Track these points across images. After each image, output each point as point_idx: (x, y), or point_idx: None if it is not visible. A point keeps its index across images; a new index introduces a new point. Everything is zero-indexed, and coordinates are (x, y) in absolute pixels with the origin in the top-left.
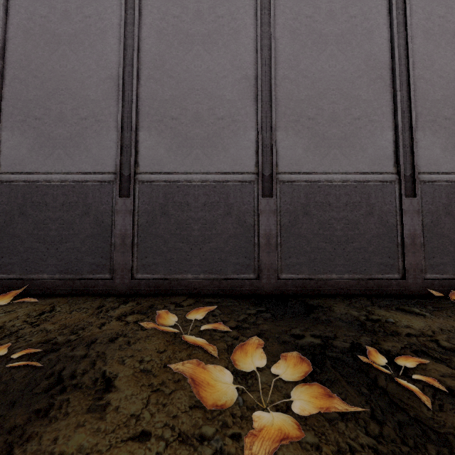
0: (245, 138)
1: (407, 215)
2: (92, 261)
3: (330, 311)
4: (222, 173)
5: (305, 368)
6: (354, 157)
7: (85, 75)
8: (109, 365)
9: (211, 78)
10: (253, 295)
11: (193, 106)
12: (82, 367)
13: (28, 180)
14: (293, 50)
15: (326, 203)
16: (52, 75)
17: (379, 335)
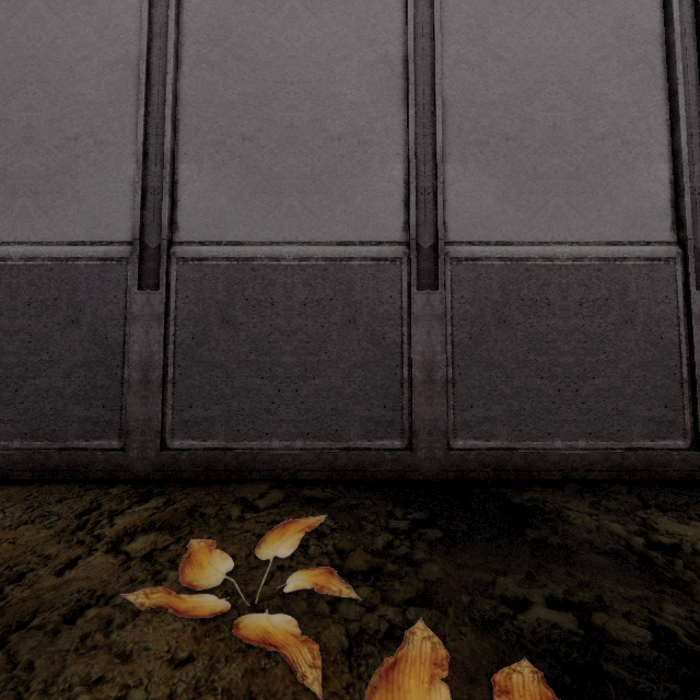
0: (384, 176)
1: None
2: (85, 415)
3: (564, 523)
4: (340, 242)
5: None
6: (594, 212)
7: (76, 56)
8: None
9: (318, 61)
10: (400, 481)
11: (282, 116)
12: None
13: None
14: (477, 7)
15: (542, 301)
16: (13, 56)
17: None
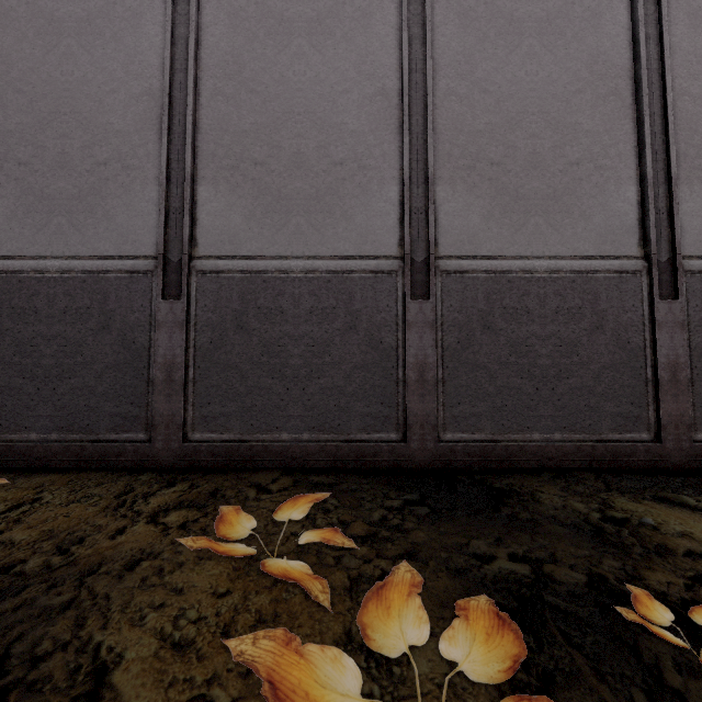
0: (381, 197)
1: (664, 329)
2: (116, 411)
3: (535, 502)
4: (342, 257)
5: (514, 650)
6: (570, 230)
7: (105, 89)
8: (112, 629)
9: (322, 94)
10: (395, 469)
11: (290, 143)
12: (54, 637)
13: (5, 269)
14: (465, 45)
15: (522, 310)
16: (49, 89)
17: (637, 555)
